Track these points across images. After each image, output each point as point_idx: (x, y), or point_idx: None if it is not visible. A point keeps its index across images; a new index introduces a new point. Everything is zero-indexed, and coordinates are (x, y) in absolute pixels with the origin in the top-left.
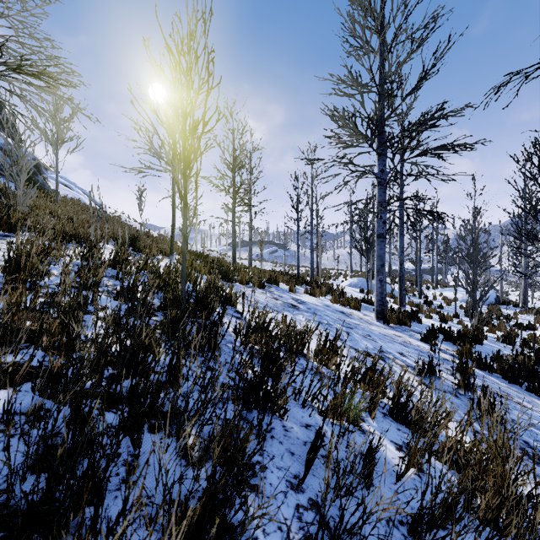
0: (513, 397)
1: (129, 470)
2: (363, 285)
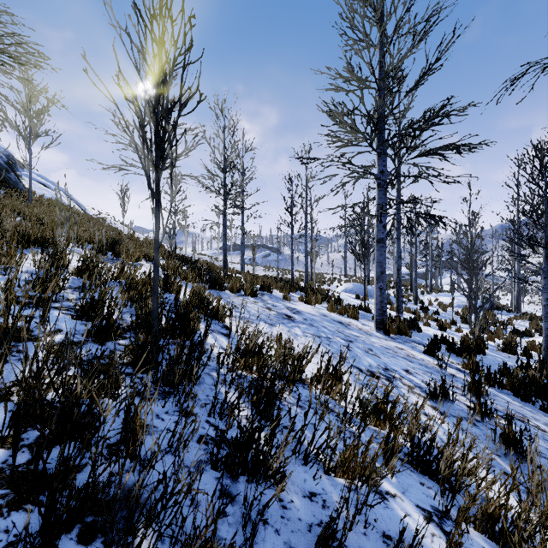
0: (530, 420)
1: None
2: (358, 291)
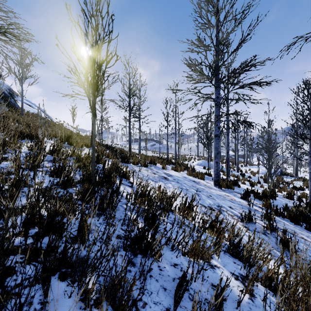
0: (298, 234)
1: None
2: (205, 164)
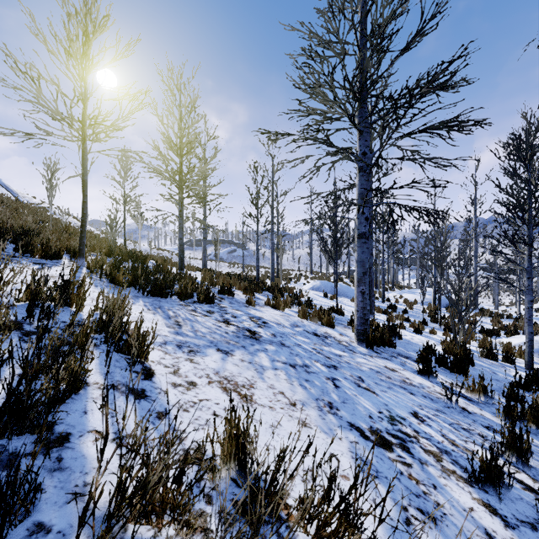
0: None
1: None
2: (326, 288)
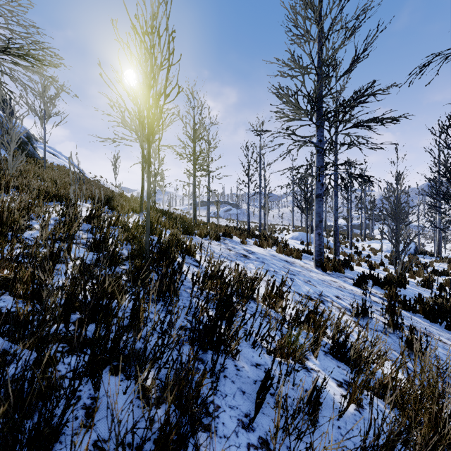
0: (434, 335)
1: (88, 413)
2: (303, 238)
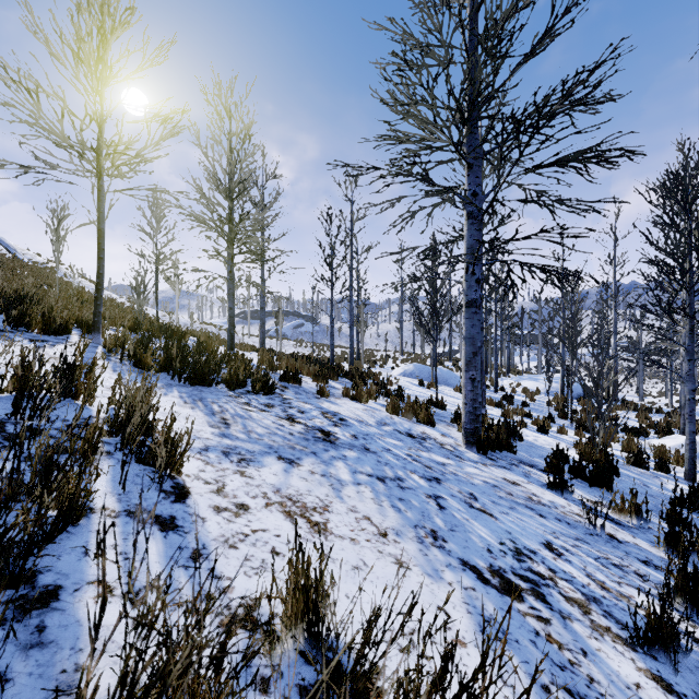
0: None
1: None
2: (421, 374)
